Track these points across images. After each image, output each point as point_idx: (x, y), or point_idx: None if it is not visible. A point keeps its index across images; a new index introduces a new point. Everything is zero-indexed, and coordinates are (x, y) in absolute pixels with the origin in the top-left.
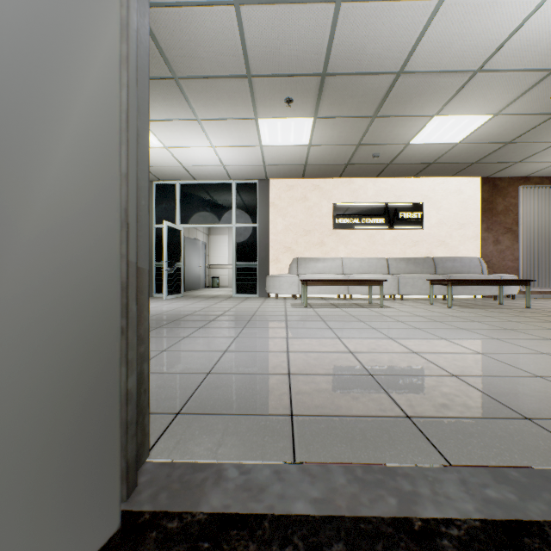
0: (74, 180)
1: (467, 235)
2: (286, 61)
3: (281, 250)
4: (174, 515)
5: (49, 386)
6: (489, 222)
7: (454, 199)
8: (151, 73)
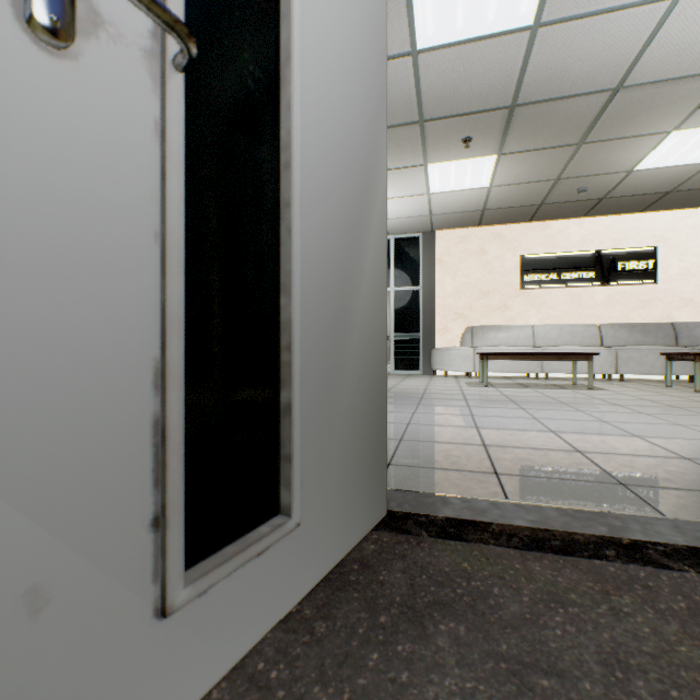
0: (372, 278)
1: None
2: (466, 99)
3: (451, 318)
4: (420, 515)
5: (365, 405)
6: None
7: None
8: None
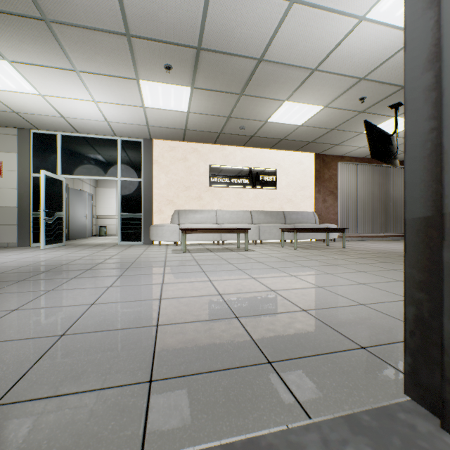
0: None
1: (306, 195)
2: (164, 27)
3: (164, 203)
4: None
5: None
6: (320, 186)
7: (297, 168)
8: (15, 8)
